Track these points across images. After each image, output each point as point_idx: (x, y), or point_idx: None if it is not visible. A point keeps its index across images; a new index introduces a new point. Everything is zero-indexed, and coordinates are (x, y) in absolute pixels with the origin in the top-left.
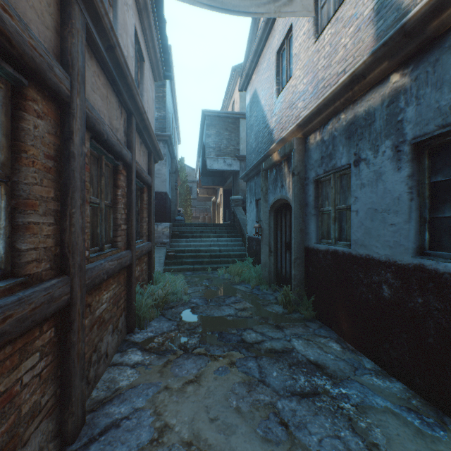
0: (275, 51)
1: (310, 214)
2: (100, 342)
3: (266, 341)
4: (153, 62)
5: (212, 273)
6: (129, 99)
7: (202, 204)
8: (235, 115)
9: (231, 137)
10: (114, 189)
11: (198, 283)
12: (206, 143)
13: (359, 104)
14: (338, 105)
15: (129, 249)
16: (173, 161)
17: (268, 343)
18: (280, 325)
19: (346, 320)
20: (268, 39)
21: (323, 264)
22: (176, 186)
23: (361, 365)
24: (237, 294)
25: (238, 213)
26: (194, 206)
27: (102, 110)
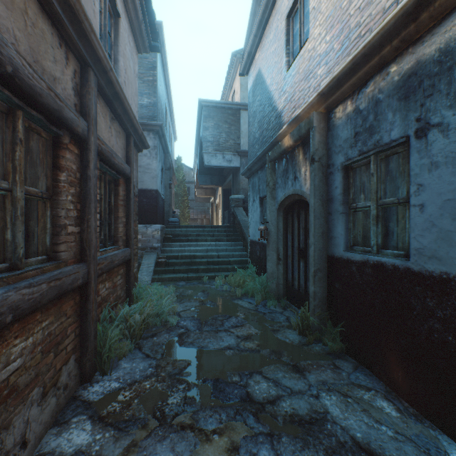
0: (285, 15)
1: (336, 212)
2: (0, 433)
3: (283, 398)
4: (135, 24)
5: (209, 283)
6: (79, 38)
7: (200, 206)
8: (235, 105)
9: (231, 130)
10: (54, 172)
11: (191, 297)
12: (203, 136)
13: (427, 42)
14: (387, 52)
15: (84, 261)
16: (167, 156)
17: (287, 402)
18: (299, 365)
19: (400, 365)
20: (275, 4)
21: (357, 280)
22: (170, 184)
23: (442, 452)
24: (239, 313)
25: (239, 214)
26: (192, 208)
27: (8, 27)
